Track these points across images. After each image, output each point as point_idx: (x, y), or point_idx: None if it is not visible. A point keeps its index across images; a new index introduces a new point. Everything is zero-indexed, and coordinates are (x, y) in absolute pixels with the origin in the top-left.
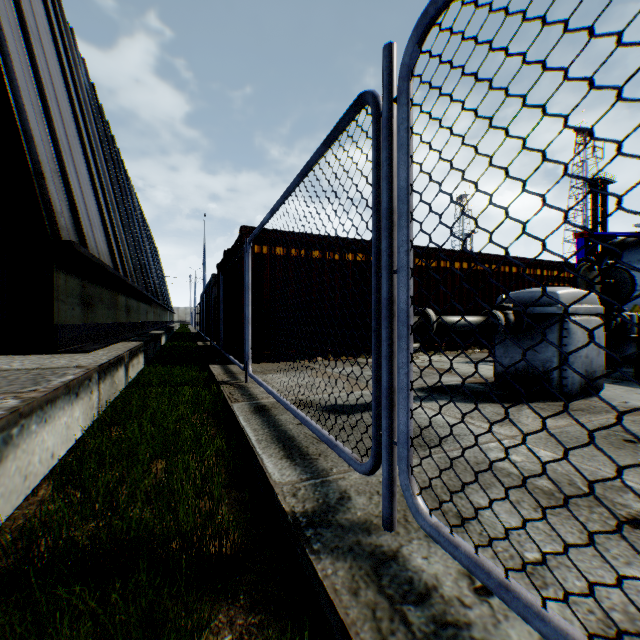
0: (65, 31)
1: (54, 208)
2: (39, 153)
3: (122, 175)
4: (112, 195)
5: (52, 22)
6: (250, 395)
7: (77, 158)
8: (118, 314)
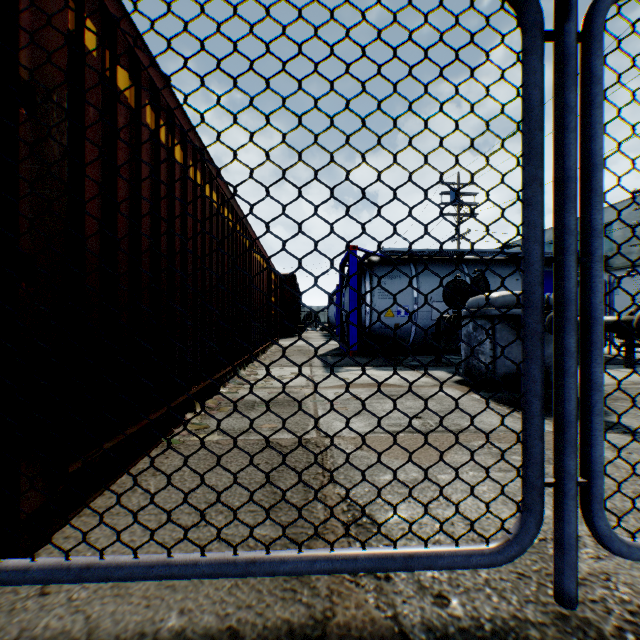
0: None
1: None
2: None
3: None
4: None
5: None
6: None
7: None
8: None
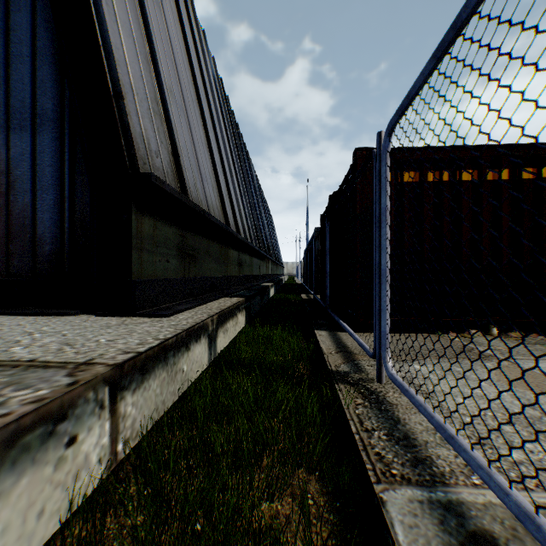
0: (196, 28)
1: (132, 134)
2: (118, 70)
3: (242, 152)
4: (229, 161)
5: (178, 6)
6: (409, 444)
7: (192, 118)
8: (228, 268)
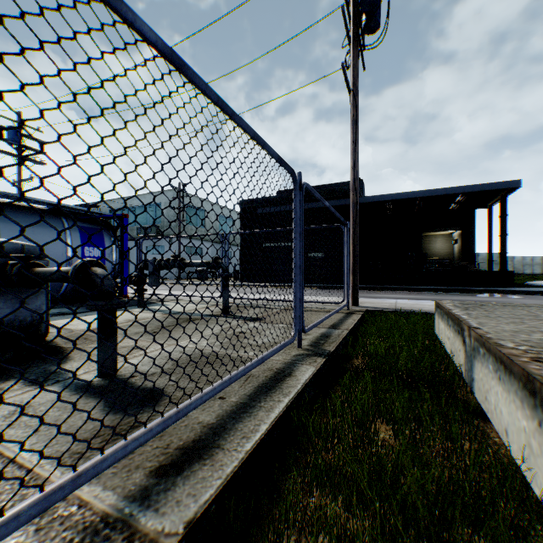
0: None
1: None
2: None
3: None
4: None
5: None
6: None
7: None
8: None
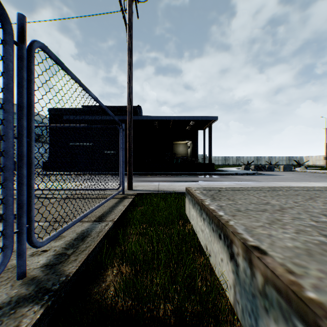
0: None
1: None
2: None
3: None
4: None
5: None
6: None
7: None
8: None
